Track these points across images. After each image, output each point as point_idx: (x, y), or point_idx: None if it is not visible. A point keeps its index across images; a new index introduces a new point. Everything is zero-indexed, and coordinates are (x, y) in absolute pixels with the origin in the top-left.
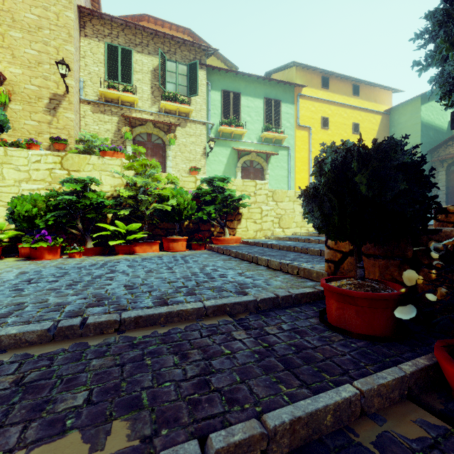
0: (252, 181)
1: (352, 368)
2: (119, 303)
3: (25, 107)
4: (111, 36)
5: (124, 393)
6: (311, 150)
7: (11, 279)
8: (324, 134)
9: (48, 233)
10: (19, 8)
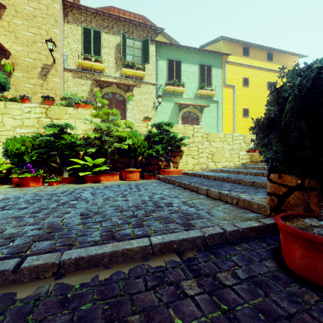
0: (191, 126)
1: None
2: (68, 236)
3: (25, 74)
4: (86, 22)
5: None
6: (235, 103)
7: None
8: (245, 91)
9: (33, 166)
10: (20, 2)
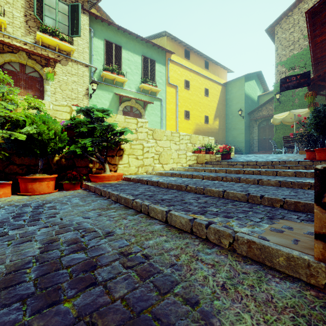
0: (134, 118)
1: None
2: None
3: None
4: None
5: None
6: (177, 104)
7: None
8: (186, 93)
9: None
10: None
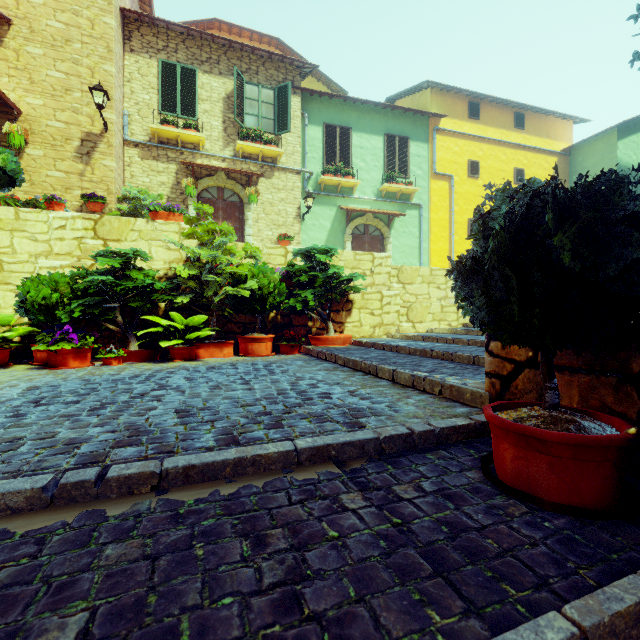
0: (368, 253)
1: (553, 573)
2: (163, 440)
3: (48, 152)
4: (166, 50)
5: (150, 618)
6: (453, 209)
7: (13, 398)
8: (472, 185)
9: (74, 329)
10: (39, 13)
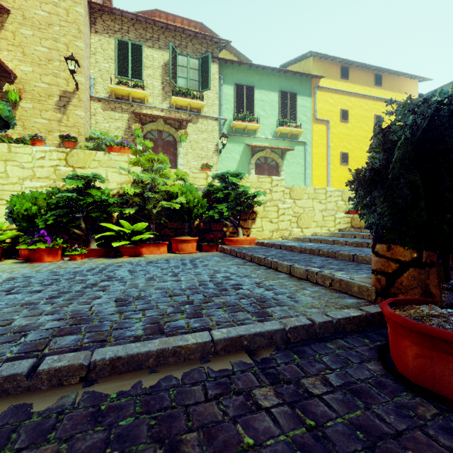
0: (268, 177)
1: None
2: (99, 329)
3: (36, 105)
4: (121, 31)
5: None
6: (329, 145)
7: None
8: (343, 128)
9: (49, 233)
10: (30, 5)
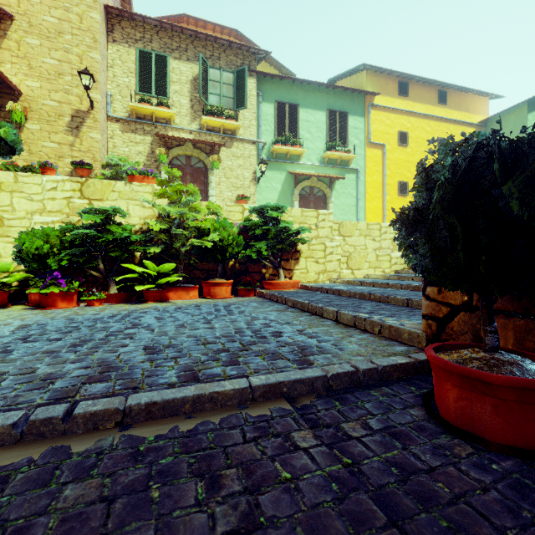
0: (314, 210)
1: (510, 524)
2: (130, 376)
3: (44, 126)
4: (143, 40)
5: None
6: (385, 173)
7: (5, 335)
8: (402, 153)
9: (62, 275)
10: (37, 10)
